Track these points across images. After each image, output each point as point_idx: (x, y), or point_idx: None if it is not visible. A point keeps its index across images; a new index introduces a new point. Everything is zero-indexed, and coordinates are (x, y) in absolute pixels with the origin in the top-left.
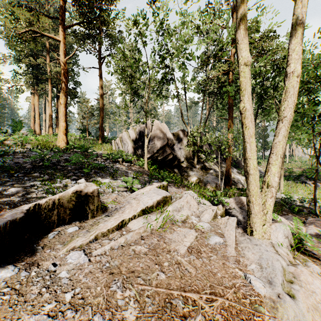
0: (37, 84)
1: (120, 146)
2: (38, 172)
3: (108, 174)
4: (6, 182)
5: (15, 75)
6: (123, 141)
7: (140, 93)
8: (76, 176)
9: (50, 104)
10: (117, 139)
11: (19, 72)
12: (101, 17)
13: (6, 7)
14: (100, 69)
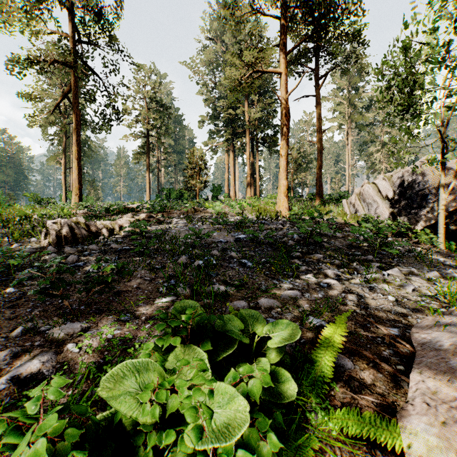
0: (232, 140)
1: (358, 208)
2: (312, 252)
3: (407, 259)
4: (299, 267)
5: (210, 135)
6: (364, 200)
7: (422, 109)
8: (367, 261)
9: (248, 160)
10: (351, 198)
11: (214, 132)
12: (345, 9)
13: (208, 62)
14: (318, 97)
